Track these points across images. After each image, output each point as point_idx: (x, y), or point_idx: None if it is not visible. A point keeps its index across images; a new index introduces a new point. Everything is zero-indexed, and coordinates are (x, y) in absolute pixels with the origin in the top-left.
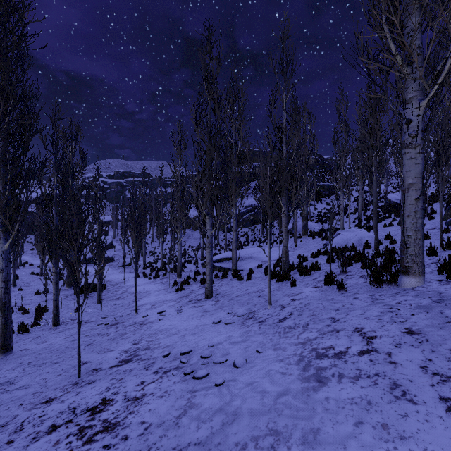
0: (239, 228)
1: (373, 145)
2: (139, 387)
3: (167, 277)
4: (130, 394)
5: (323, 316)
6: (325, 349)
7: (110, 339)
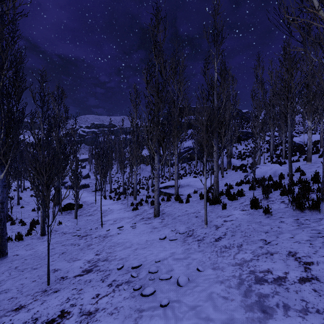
0: (180, 164)
1: (288, 96)
2: (94, 300)
3: (126, 200)
4: (85, 308)
5: (255, 237)
6: (262, 272)
7: (79, 249)
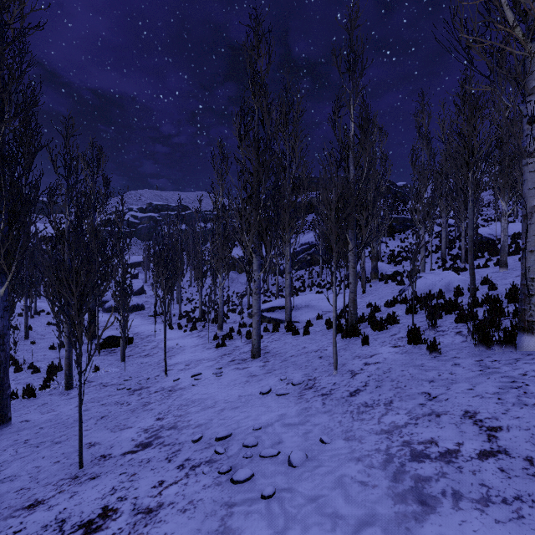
0: (294, 271)
1: (468, 162)
2: (155, 490)
3: (206, 330)
4: (141, 503)
5: (413, 389)
6: (423, 444)
7: (129, 410)
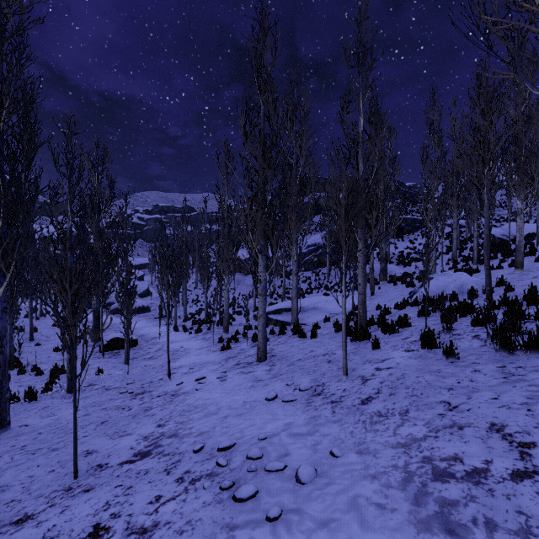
0: (301, 272)
1: (484, 157)
2: (151, 506)
3: (211, 332)
4: (135, 521)
5: (430, 397)
6: (446, 460)
7: (130, 415)
